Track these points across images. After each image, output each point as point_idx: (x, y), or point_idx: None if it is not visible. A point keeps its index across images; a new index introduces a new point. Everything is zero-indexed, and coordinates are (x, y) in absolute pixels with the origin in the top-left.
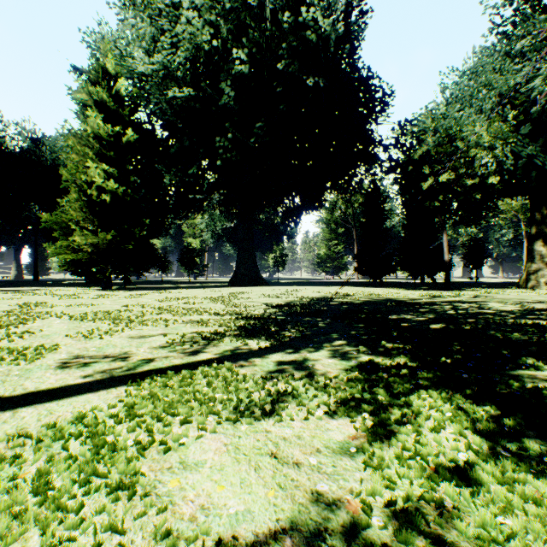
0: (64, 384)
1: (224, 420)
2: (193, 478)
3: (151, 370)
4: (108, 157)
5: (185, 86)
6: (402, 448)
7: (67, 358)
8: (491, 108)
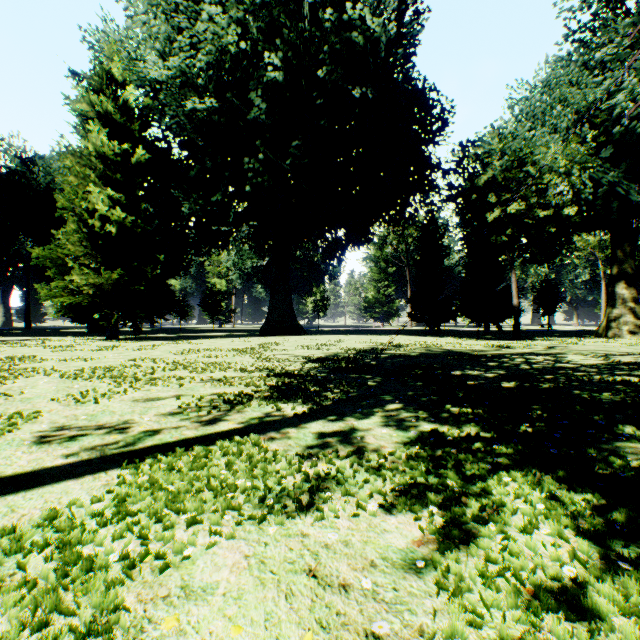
0: (38, 466)
1: (246, 518)
2: (198, 613)
3: (156, 446)
4: (114, 180)
5: (207, 97)
6: (485, 559)
7: (49, 430)
8: (567, 127)
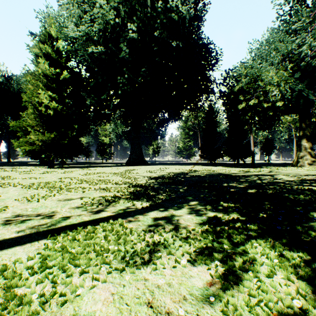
0: (1, 238)
1: (113, 269)
2: None
3: (67, 226)
4: (52, 88)
5: (99, 46)
6: (248, 294)
7: (11, 217)
8: (278, 62)
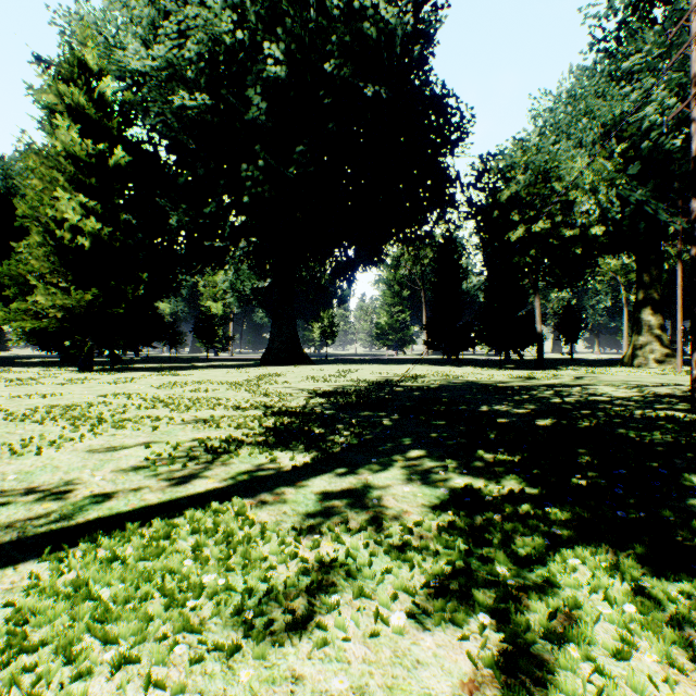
0: None
1: (210, 647)
2: None
3: (101, 519)
4: (88, 186)
5: (198, 93)
6: None
7: None
8: (593, 141)
